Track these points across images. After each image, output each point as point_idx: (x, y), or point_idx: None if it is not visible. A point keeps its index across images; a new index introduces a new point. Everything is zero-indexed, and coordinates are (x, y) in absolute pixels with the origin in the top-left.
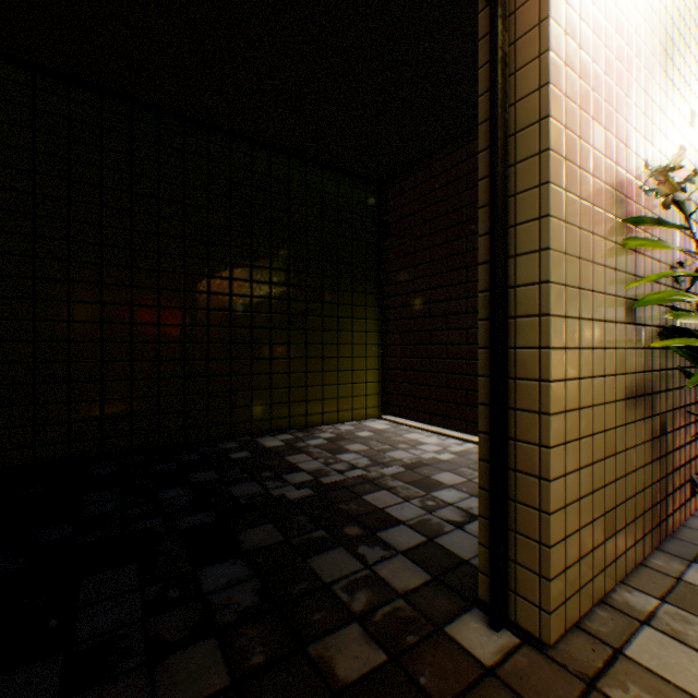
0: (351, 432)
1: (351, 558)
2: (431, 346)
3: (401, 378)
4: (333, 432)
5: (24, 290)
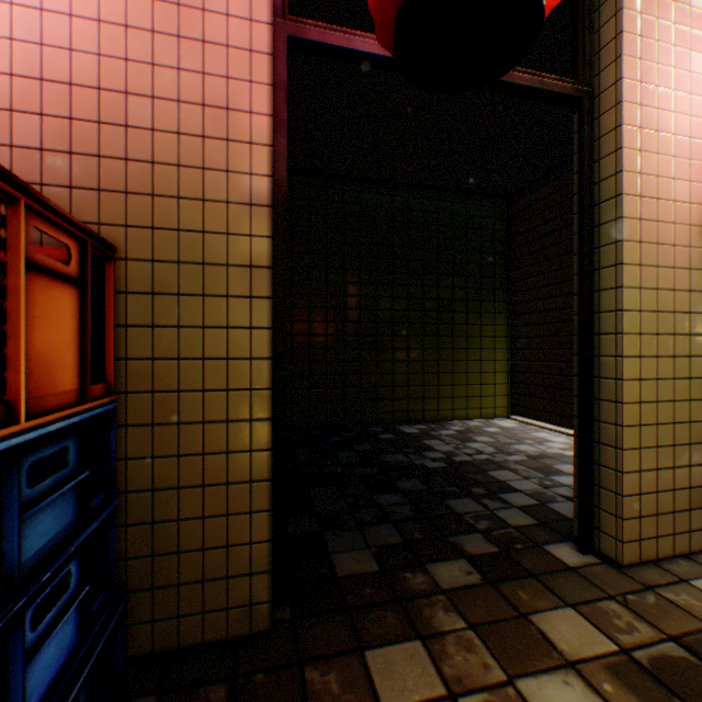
0: (479, 427)
1: (476, 504)
2: (560, 350)
3: (530, 381)
4: (461, 426)
5: None
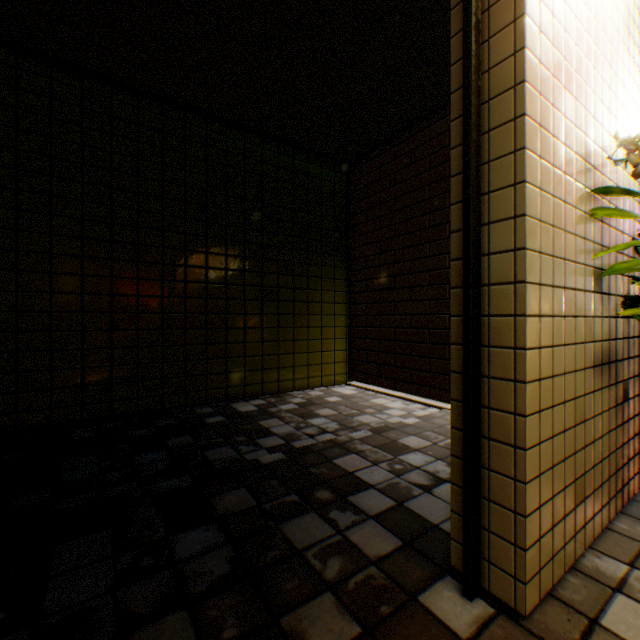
0: (321, 397)
1: (323, 524)
2: (396, 316)
3: (368, 347)
4: (303, 397)
5: (7, 262)
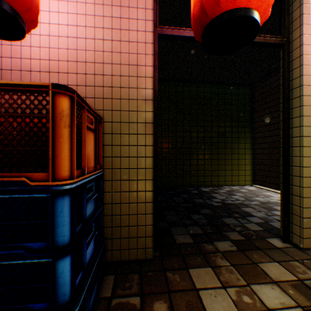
0: (237, 189)
1: (235, 220)
2: (277, 154)
3: (262, 169)
4: (229, 188)
5: None
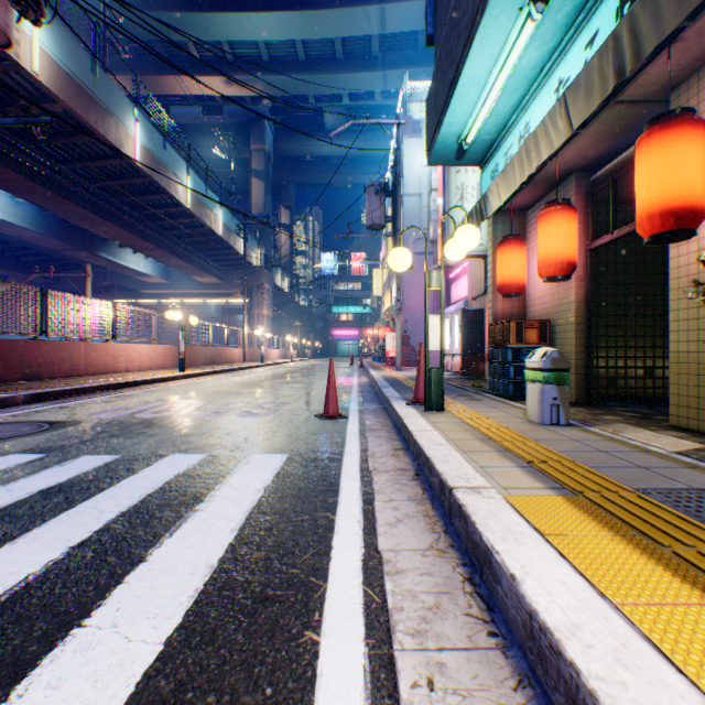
0: None
1: None
2: None
3: None
4: None
5: None
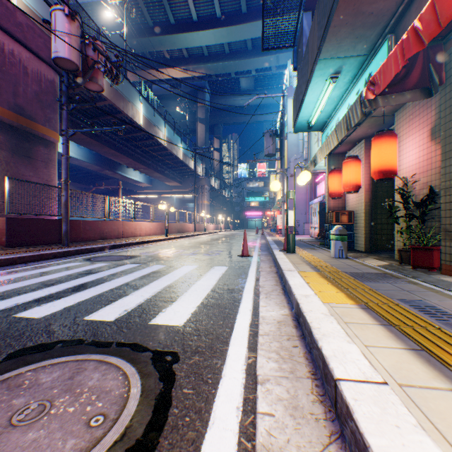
0: None
1: None
2: None
3: None
4: None
5: None
